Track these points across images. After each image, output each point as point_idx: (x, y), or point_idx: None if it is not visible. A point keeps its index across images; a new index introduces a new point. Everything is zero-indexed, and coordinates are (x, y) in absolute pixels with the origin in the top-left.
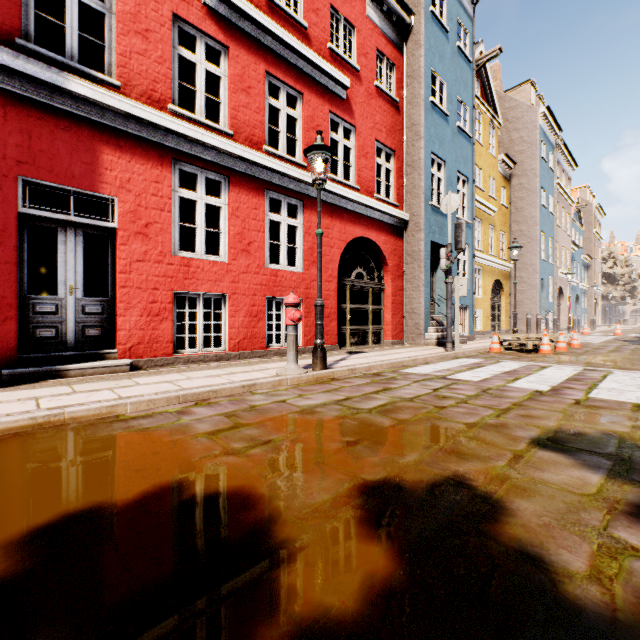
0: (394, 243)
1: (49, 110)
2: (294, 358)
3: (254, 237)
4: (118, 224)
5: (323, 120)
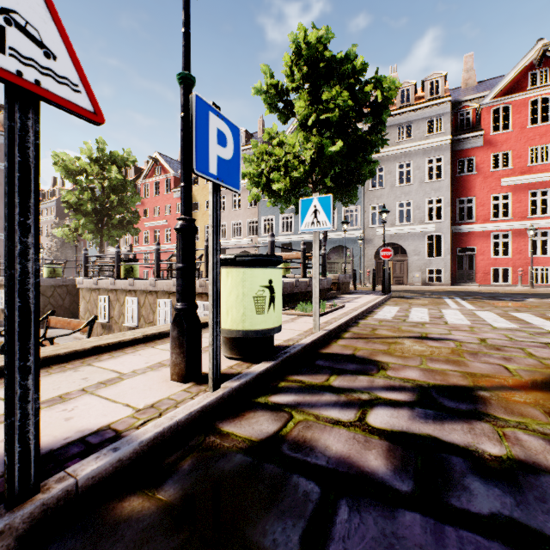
0: None
1: (461, 233)
2: (520, 284)
3: (522, 248)
4: (475, 253)
5: None
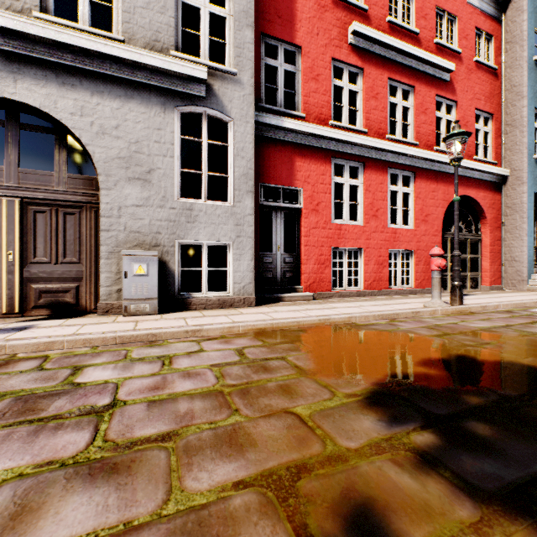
0: (492, 198)
1: (272, 141)
2: (439, 295)
3: (380, 205)
4: (303, 205)
5: (430, 103)
